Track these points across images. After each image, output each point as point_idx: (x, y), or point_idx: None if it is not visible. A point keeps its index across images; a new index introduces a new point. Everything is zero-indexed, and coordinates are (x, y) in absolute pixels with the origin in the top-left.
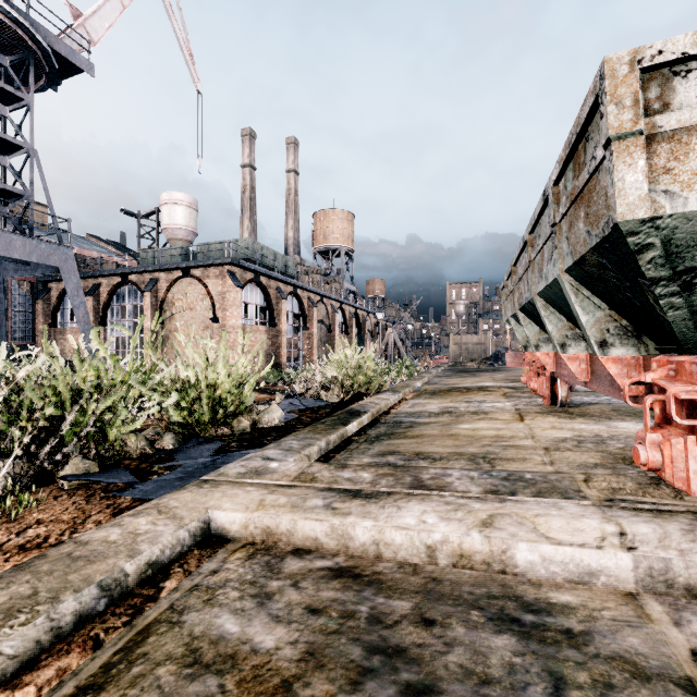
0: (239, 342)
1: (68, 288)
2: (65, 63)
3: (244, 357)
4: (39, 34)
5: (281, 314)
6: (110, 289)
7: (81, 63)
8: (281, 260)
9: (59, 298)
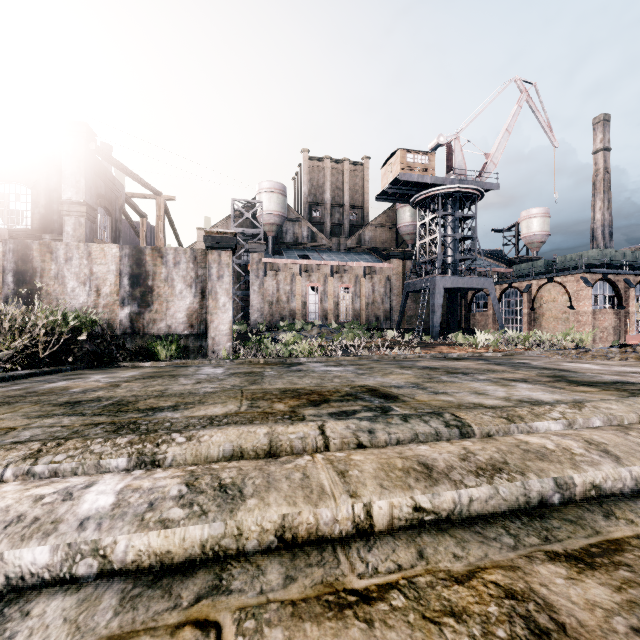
0: (589, 321)
1: (491, 297)
2: (486, 189)
3: (590, 332)
4: (479, 186)
5: (629, 299)
6: (501, 291)
7: (494, 187)
8: (630, 256)
9: (472, 297)
